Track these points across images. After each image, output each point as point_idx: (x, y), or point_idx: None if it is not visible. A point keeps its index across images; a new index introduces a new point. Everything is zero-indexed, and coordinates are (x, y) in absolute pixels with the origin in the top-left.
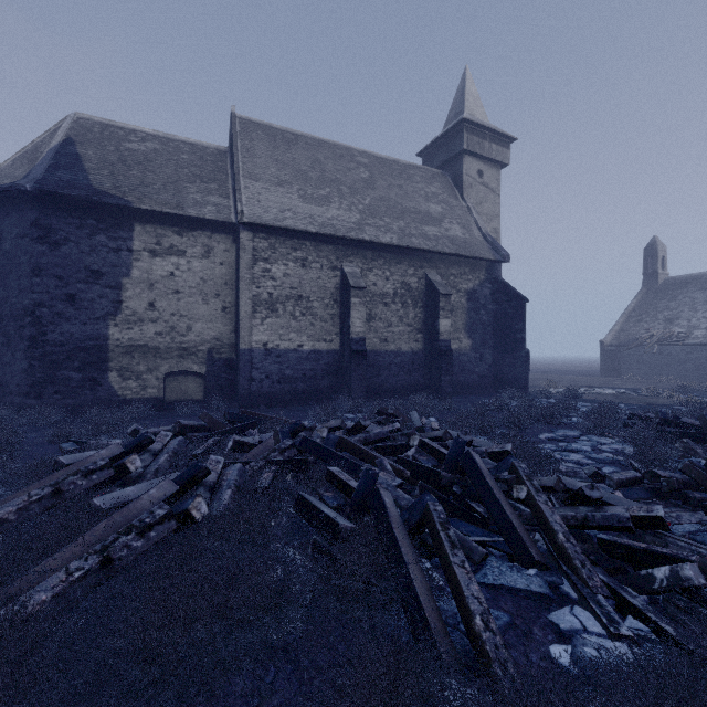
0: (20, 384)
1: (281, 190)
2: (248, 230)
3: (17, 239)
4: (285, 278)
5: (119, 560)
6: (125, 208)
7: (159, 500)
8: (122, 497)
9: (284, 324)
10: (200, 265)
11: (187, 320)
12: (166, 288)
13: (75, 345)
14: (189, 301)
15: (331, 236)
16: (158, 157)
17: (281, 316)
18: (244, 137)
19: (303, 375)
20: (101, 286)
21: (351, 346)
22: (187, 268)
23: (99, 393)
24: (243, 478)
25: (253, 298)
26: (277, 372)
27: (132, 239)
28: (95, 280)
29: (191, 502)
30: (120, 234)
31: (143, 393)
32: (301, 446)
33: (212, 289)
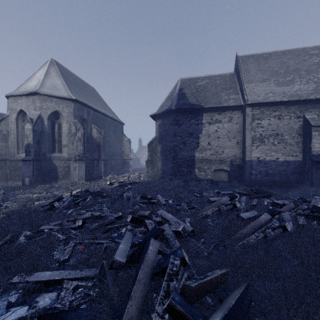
0: (170, 172)
1: (264, 84)
2: (249, 107)
3: (169, 125)
4: (268, 126)
5: (268, 237)
6: (200, 108)
7: (266, 220)
8: (246, 216)
9: (268, 148)
10: (227, 125)
11: (222, 149)
12: (214, 136)
13: (185, 159)
14: (223, 140)
15: (297, 101)
16: (208, 85)
17: (266, 144)
18: (243, 64)
19: (278, 173)
20: (192, 138)
21: (312, 158)
22: (222, 127)
23: (192, 176)
24: (292, 218)
25: (252, 137)
26: (264, 171)
27: (202, 119)
28: (191, 136)
29: (284, 223)
30: (198, 118)
31: (206, 177)
32: (313, 209)
33: (232, 135)
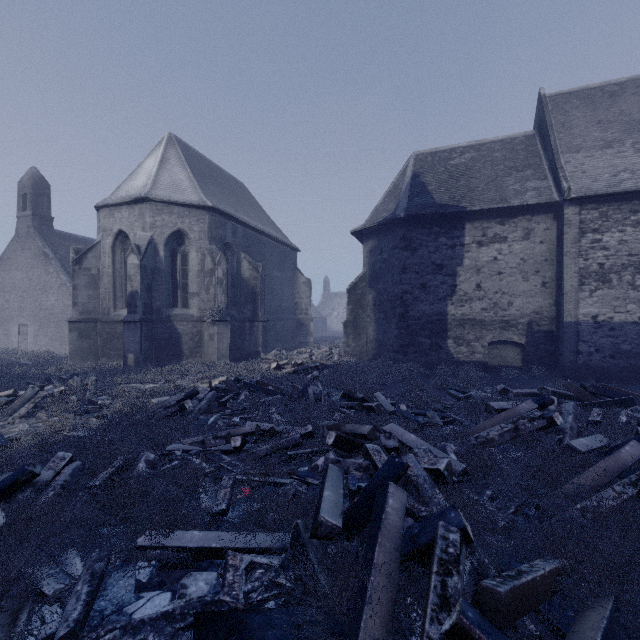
0: (393, 345)
1: (608, 152)
2: (573, 205)
3: (391, 250)
4: (620, 246)
5: None
6: (458, 213)
7: (637, 457)
8: (584, 445)
9: (619, 295)
10: (520, 247)
11: (507, 297)
12: (490, 271)
13: (426, 319)
14: (509, 280)
15: None
16: (476, 163)
17: (614, 287)
18: (556, 113)
19: None
20: (442, 275)
21: None
22: (508, 252)
23: (441, 355)
24: None
25: (579, 271)
26: (610, 346)
27: (463, 236)
28: (438, 271)
29: None
30: (455, 234)
31: (471, 357)
32: None
33: (531, 267)
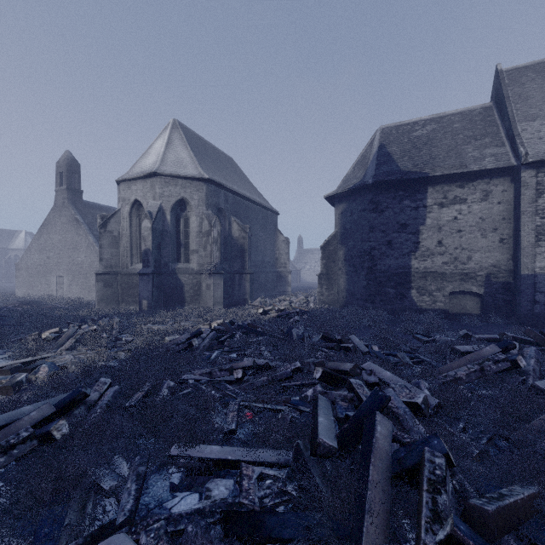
0: (362, 294)
1: None
2: (530, 168)
3: (360, 212)
4: None
5: None
6: (421, 178)
7: None
8: None
9: None
10: (478, 207)
11: (467, 252)
12: (450, 229)
13: (391, 272)
14: (469, 237)
15: None
16: (437, 134)
17: None
18: (513, 86)
19: None
20: (406, 233)
21: None
22: (467, 212)
23: (405, 303)
24: None
25: (536, 228)
26: None
27: (425, 198)
28: (402, 230)
29: None
30: (418, 197)
31: (433, 306)
32: None
33: (489, 225)
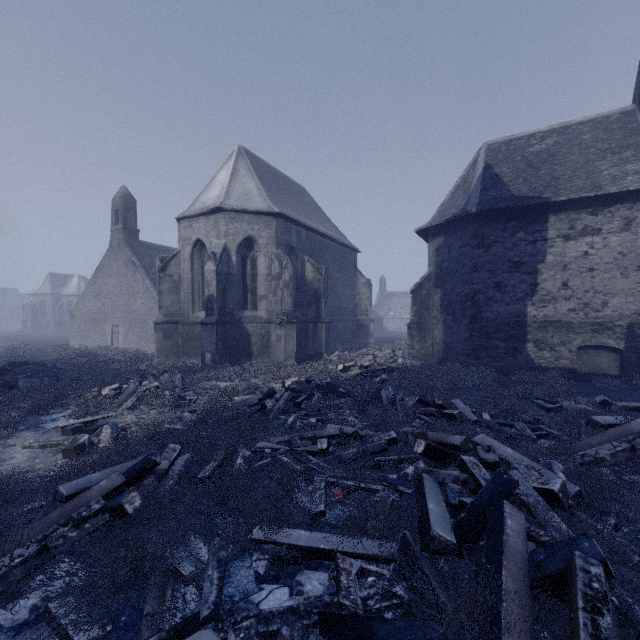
0: (463, 348)
1: None
2: None
3: (460, 248)
4: None
5: None
6: (540, 204)
7: None
8: None
9: None
10: (617, 239)
11: (601, 296)
12: (579, 268)
13: (501, 321)
14: (604, 276)
15: None
16: (560, 148)
17: None
18: None
19: None
20: (520, 273)
21: None
22: (602, 245)
23: (518, 360)
24: None
25: None
26: None
27: (545, 229)
28: (515, 269)
29: None
30: (536, 228)
31: (555, 363)
32: None
33: (632, 262)
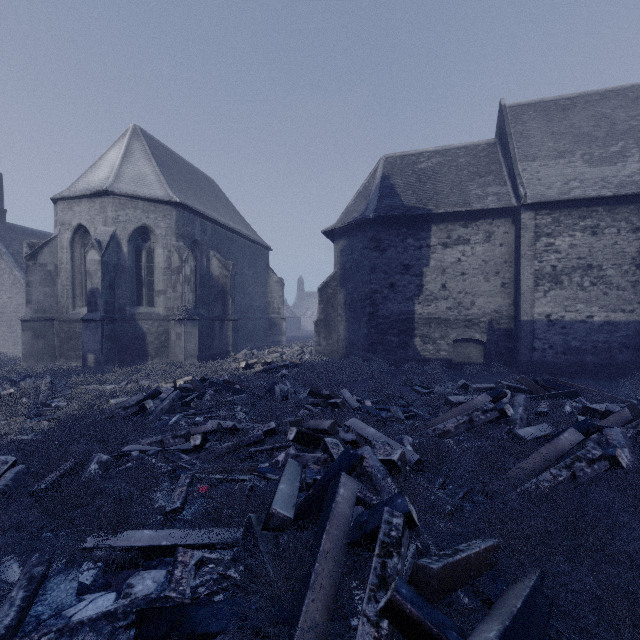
0: (363, 344)
1: (561, 162)
2: (529, 210)
3: (361, 250)
4: (570, 250)
5: (578, 478)
6: (425, 215)
7: (573, 443)
8: (529, 434)
9: (569, 295)
10: (482, 249)
11: (470, 297)
12: (454, 272)
13: (394, 318)
14: (472, 280)
15: (633, 195)
16: (442, 168)
17: (565, 288)
18: (515, 123)
19: (592, 347)
20: (409, 275)
21: None
22: (470, 254)
23: (408, 353)
24: (628, 442)
25: (535, 273)
26: (561, 343)
27: (429, 237)
28: (406, 271)
29: (614, 450)
30: (422, 235)
31: (437, 355)
32: None
33: (492, 269)
